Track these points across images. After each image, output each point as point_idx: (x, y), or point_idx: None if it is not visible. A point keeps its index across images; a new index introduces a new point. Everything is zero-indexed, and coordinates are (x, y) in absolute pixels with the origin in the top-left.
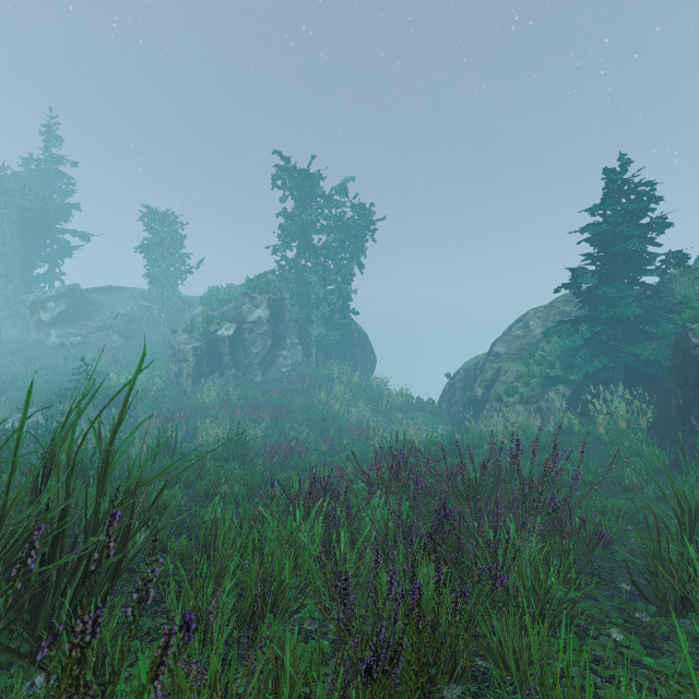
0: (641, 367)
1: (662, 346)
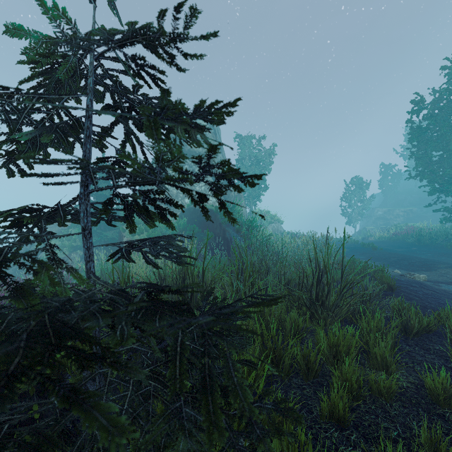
0: (110, 240)
1: (116, 232)
